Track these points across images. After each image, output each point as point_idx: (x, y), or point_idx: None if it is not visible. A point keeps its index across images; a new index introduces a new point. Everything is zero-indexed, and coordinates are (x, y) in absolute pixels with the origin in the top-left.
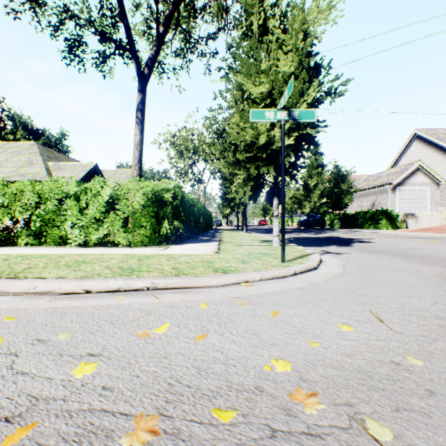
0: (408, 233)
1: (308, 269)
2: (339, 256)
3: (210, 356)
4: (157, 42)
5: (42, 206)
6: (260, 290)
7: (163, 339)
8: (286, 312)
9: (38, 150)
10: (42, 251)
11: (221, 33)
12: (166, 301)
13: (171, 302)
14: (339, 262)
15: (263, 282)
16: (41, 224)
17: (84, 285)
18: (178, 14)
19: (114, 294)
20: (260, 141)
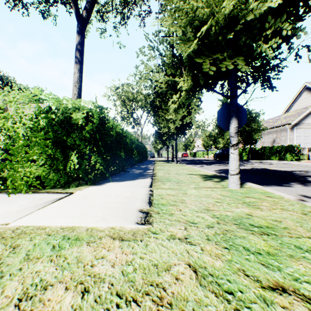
0: None
1: None
2: None
3: None
4: None
5: None
6: None
7: None
8: None
9: None
10: None
11: None
12: None
13: None
14: None
15: None
16: None
17: None
18: None
19: None
20: (226, 5)
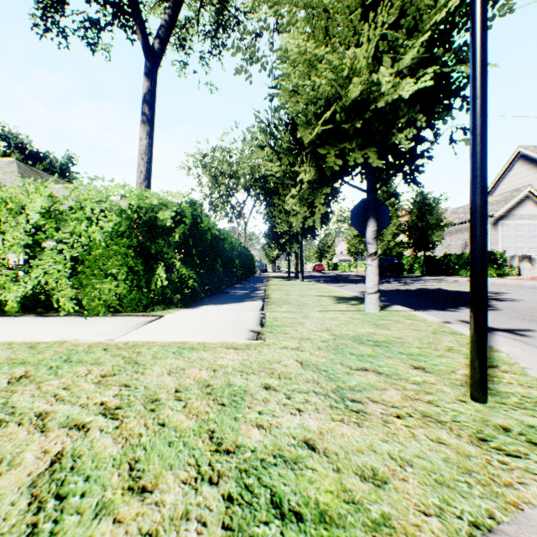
0: (532, 282)
1: None
2: None
3: None
4: (173, 2)
5: None
6: None
7: None
8: None
9: (17, 168)
10: None
11: None
12: None
13: None
14: None
15: None
16: None
17: None
18: None
19: None
20: (352, 90)
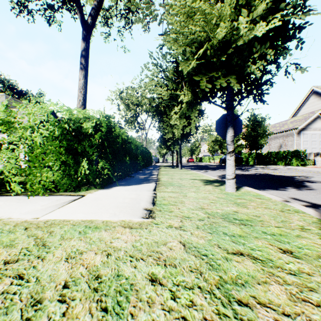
0: None
1: None
2: None
3: None
4: None
5: None
6: None
7: None
8: None
9: (5, 99)
10: None
11: None
12: None
13: None
14: None
15: None
16: None
17: None
18: None
19: None
20: (219, 32)
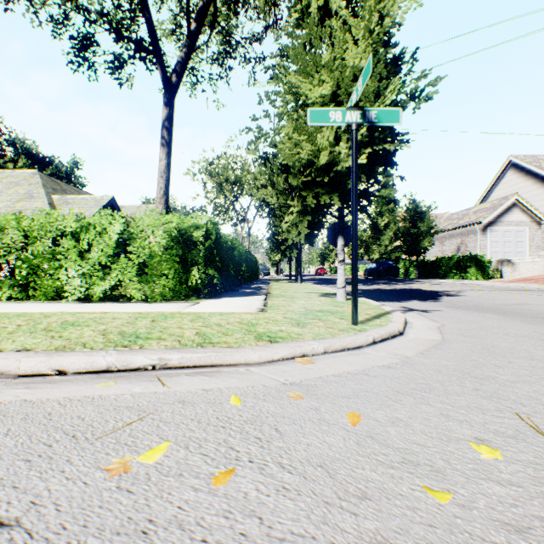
0: (504, 284)
1: (391, 335)
2: (428, 314)
3: (235, 532)
4: (188, 41)
5: (31, 248)
6: (325, 370)
7: (152, 478)
8: (373, 414)
9: (41, 180)
10: (27, 307)
11: (269, 32)
12: (177, 390)
13: (185, 393)
14: (430, 323)
15: (329, 356)
16: (28, 272)
17: (55, 362)
18: (215, 7)
19: (100, 377)
20: (321, 159)
